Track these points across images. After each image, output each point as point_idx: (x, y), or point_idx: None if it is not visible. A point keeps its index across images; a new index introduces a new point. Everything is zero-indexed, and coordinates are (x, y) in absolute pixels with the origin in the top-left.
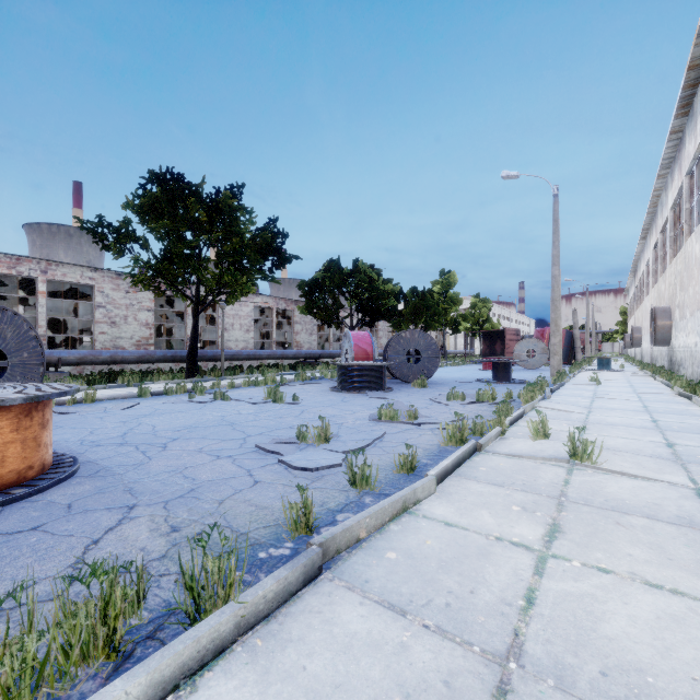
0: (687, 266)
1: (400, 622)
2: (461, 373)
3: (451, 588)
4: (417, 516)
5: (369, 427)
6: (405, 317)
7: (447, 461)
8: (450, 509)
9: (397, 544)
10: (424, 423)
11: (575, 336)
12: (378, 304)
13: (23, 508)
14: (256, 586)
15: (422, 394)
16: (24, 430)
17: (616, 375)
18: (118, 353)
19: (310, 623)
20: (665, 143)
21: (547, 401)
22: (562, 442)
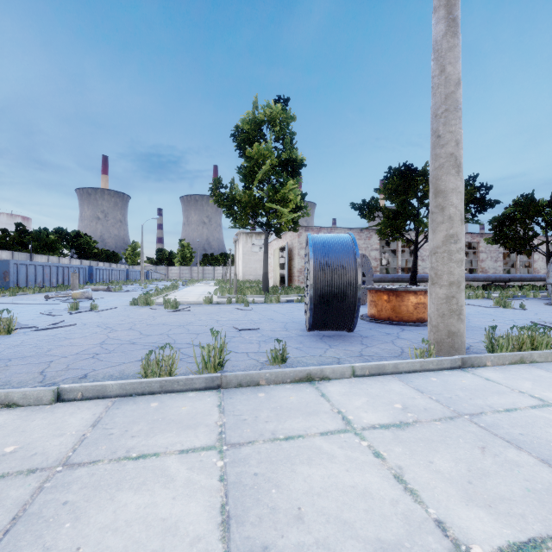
0: None
1: None
2: None
3: None
4: None
5: None
6: None
7: None
8: None
9: None
10: None
11: None
12: None
13: None
14: None
15: None
16: None
17: None
18: None
19: None
20: None
21: None
22: None
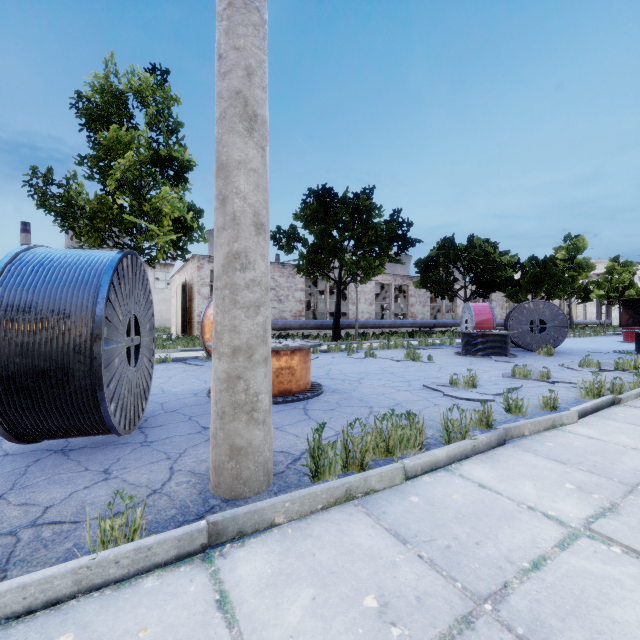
0: None
1: (563, 465)
2: (593, 344)
3: (596, 461)
4: (564, 431)
5: (504, 381)
6: (522, 287)
7: (586, 404)
8: (591, 431)
9: (552, 440)
10: (558, 382)
11: None
12: (494, 276)
13: (316, 401)
14: (476, 437)
15: (550, 361)
16: (306, 363)
17: None
18: (287, 322)
19: (508, 458)
20: None
21: None
22: None
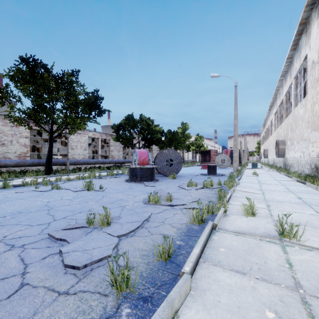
0: (295, 120)
1: None
2: (192, 170)
3: None
4: None
5: (141, 208)
6: (165, 144)
7: (197, 248)
8: None
9: None
10: (176, 205)
11: (241, 153)
12: (152, 137)
13: None
14: None
15: (174, 183)
16: None
17: (261, 171)
18: (2, 161)
19: None
20: (284, 64)
21: (239, 187)
22: (264, 218)
